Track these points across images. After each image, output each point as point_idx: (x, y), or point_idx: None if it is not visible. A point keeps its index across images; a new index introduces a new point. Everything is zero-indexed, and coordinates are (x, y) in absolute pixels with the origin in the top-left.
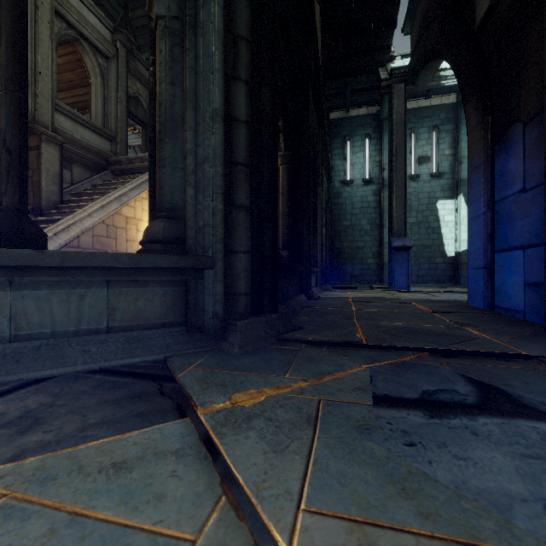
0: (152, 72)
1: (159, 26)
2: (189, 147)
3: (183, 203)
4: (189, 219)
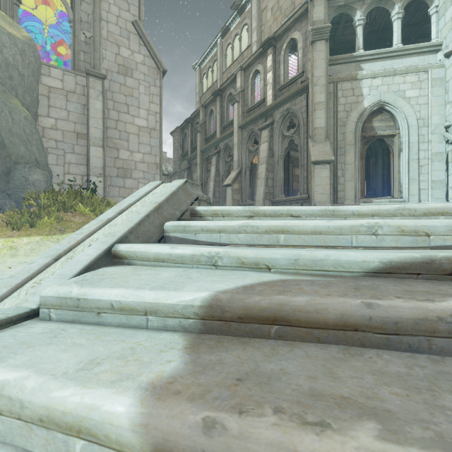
0: (366, 165)
1: (371, 163)
2: (376, 181)
3: (375, 188)
4: (376, 191)
